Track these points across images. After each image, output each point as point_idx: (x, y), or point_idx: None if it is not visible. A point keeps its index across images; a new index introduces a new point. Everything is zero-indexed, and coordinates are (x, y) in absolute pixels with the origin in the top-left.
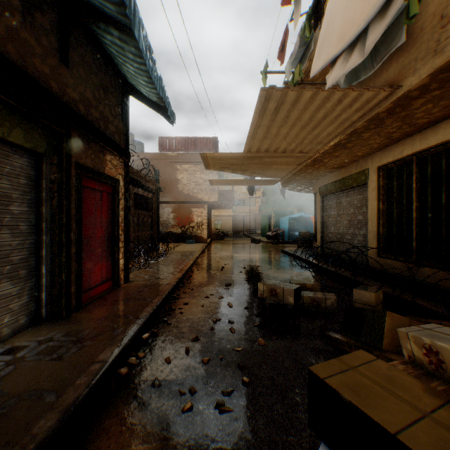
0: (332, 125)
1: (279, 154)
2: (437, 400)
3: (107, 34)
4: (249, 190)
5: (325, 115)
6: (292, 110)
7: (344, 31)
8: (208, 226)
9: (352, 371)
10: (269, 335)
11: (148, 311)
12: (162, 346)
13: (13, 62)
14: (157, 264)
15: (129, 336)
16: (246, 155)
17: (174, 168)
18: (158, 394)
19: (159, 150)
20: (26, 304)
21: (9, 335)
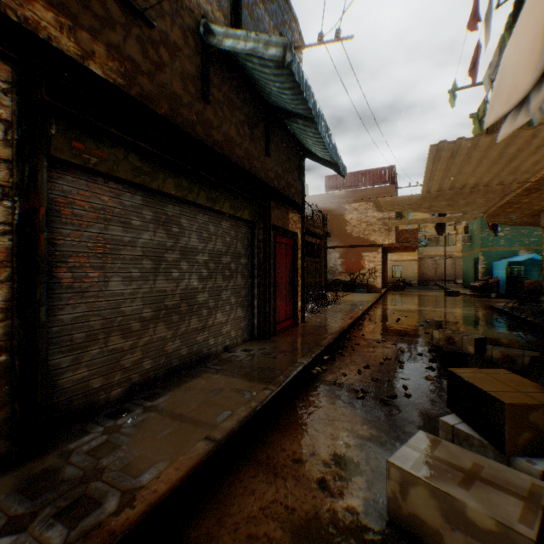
0: (534, 155)
1: (468, 189)
2: (539, 391)
3: (294, 123)
4: (436, 228)
5: (519, 148)
6: (472, 152)
7: (509, 93)
8: (383, 273)
9: (481, 374)
10: (439, 375)
11: (325, 343)
12: (339, 367)
13: (247, 171)
14: (326, 310)
15: (314, 354)
16: (424, 195)
17: (342, 208)
18: (339, 388)
19: (326, 190)
20: (246, 325)
21: (240, 342)
